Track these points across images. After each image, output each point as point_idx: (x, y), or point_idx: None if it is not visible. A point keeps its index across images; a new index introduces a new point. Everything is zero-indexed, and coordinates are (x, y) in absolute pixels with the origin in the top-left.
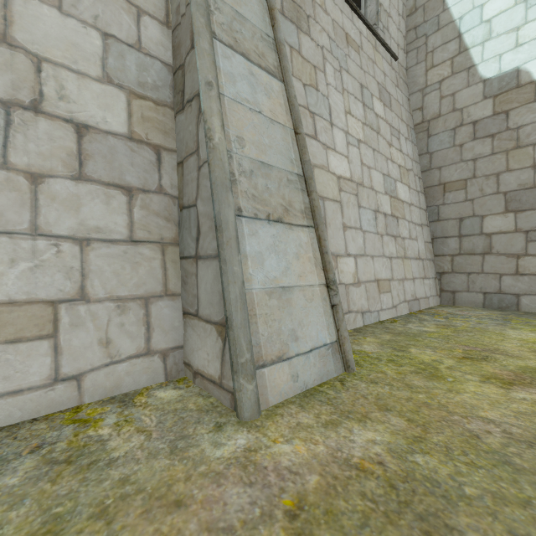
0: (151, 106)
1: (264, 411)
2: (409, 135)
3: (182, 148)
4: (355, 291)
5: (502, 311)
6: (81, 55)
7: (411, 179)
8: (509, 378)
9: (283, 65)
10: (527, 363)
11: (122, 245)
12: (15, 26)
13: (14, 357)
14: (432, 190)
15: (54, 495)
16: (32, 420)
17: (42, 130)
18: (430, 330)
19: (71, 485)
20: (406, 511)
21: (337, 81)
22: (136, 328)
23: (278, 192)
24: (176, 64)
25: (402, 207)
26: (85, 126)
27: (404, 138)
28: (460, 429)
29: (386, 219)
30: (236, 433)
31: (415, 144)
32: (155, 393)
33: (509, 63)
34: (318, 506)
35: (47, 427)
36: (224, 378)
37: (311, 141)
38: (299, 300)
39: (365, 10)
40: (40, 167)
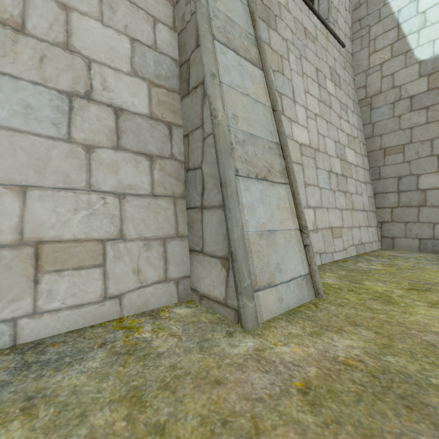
0: (164, 92)
1: (260, 324)
2: (355, 108)
3: (188, 124)
4: (314, 236)
5: (435, 253)
6: (117, 56)
7: (357, 145)
8: None
9: (262, 57)
10: None
11: (147, 199)
12: (74, 37)
13: (78, 280)
14: (374, 154)
15: (128, 374)
16: (91, 326)
17: (92, 113)
18: (377, 268)
19: (137, 368)
20: (389, 392)
21: (298, 67)
22: (158, 261)
23: (263, 157)
24: (182, 60)
25: (350, 168)
26: (121, 109)
27: (350, 111)
28: (418, 339)
29: (337, 178)
30: (244, 338)
31: (360, 116)
32: (173, 310)
33: None
34: (321, 387)
35: (104, 331)
36: (228, 299)
37: None
38: (281, 240)
39: (318, 7)
40: (92, 141)
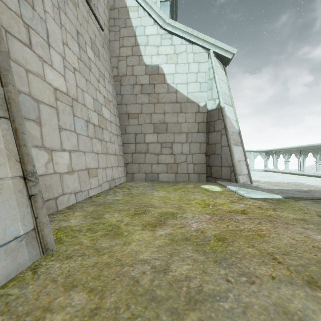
0: None
1: None
2: (111, 80)
3: None
4: (69, 177)
5: (152, 181)
6: None
7: (111, 107)
8: (155, 222)
9: None
10: (162, 210)
11: None
12: None
13: None
14: (123, 116)
15: None
16: None
17: None
18: (119, 198)
19: None
20: None
21: (55, 14)
22: None
23: None
24: None
25: (106, 122)
26: None
27: (107, 81)
28: (127, 280)
29: (95, 128)
30: None
31: (114, 87)
32: None
33: (155, 61)
34: None
35: None
36: None
37: (24, 48)
38: None
39: None
40: None
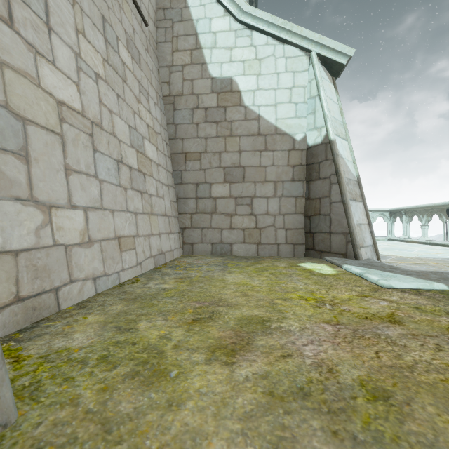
0: None
1: None
2: (159, 102)
3: None
4: (83, 252)
5: (222, 256)
6: None
7: (160, 142)
8: (231, 341)
9: None
10: (242, 312)
11: None
12: None
13: None
14: (177, 157)
15: None
16: None
17: None
18: (168, 287)
19: None
20: None
21: None
22: None
23: None
24: None
25: (150, 165)
26: None
27: (153, 102)
28: None
29: (132, 173)
30: None
31: (164, 113)
32: None
33: (227, 71)
34: None
35: None
36: None
37: None
38: None
39: None
40: None
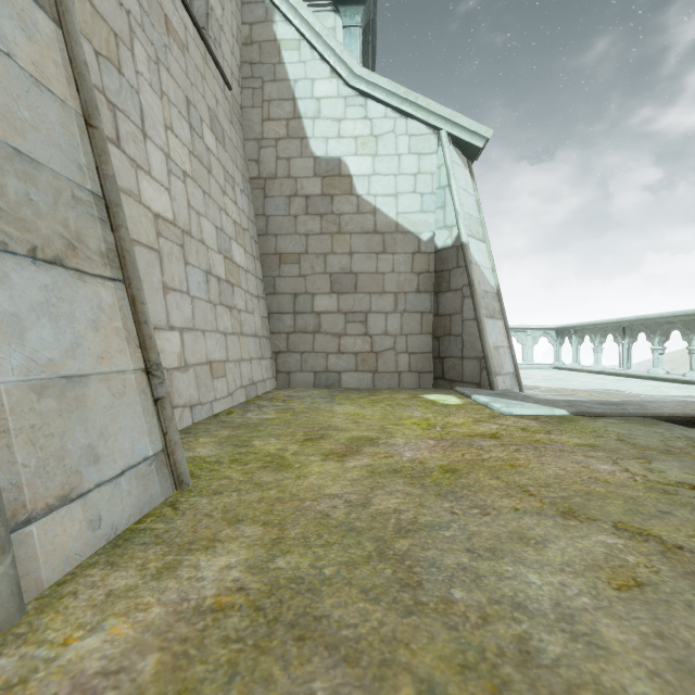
0: None
1: (32, 603)
2: (245, 188)
3: None
4: (182, 377)
5: (329, 388)
6: None
7: (248, 241)
8: (343, 450)
9: None
10: (352, 433)
11: None
12: None
13: None
14: (269, 259)
15: None
16: None
17: None
18: (271, 417)
19: None
20: (277, 628)
21: (152, 75)
22: None
23: (54, 212)
24: None
25: (238, 272)
26: None
27: (239, 189)
28: (313, 513)
29: (220, 285)
30: None
31: (252, 201)
32: None
33: (334, 150)
34: None
35: None
36: None
37: (110, 148)
38: (100, 396)
39: (191, 1)
40: None
